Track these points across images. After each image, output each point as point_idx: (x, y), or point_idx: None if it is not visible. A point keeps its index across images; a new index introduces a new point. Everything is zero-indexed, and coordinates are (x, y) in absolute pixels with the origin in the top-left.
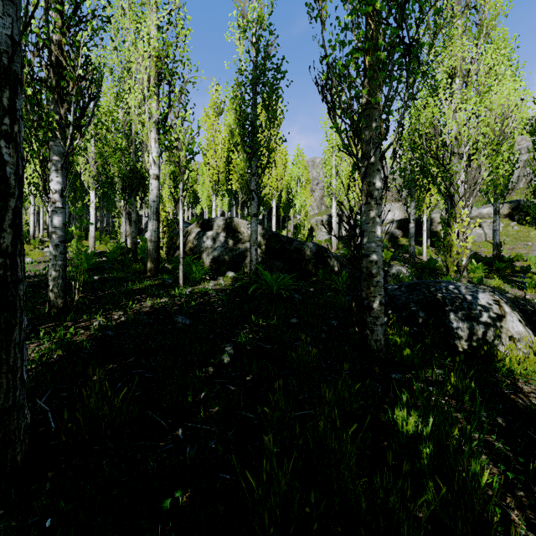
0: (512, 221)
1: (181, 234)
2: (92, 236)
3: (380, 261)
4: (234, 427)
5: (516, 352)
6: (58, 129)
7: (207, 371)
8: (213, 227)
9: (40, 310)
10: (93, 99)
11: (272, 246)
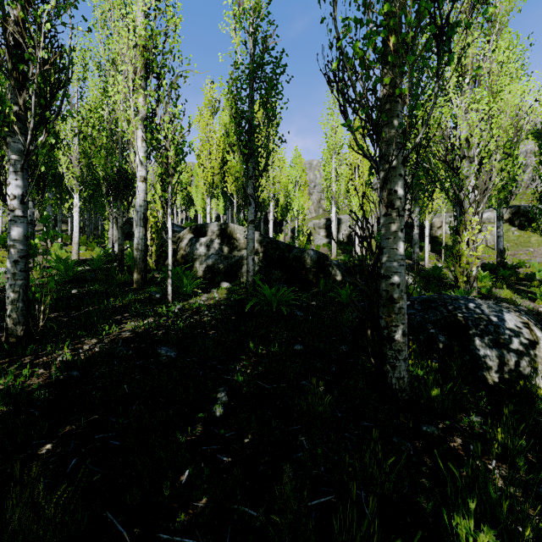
0: (512, 226)
1: (169, 243)
2: (76, 242)
3: (403, 284)
4: (227, 538)
5: None
6: (17, 122)
7: (193, 432)
8: (207, 233)
9: None
10: (61, 87)
11: (270, 254)
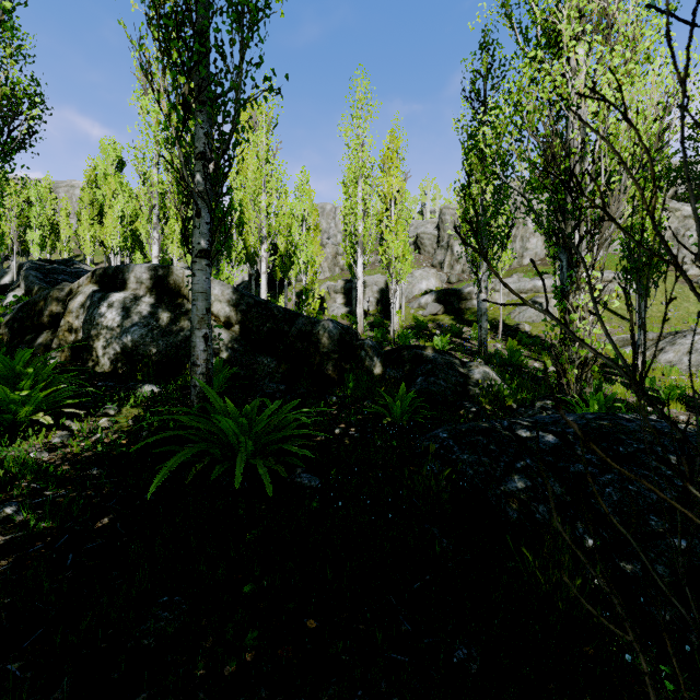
0: None
1: None
2: None
3: None
4: None
5: None
6: None
7: None
8: (128, 284)
9: None
10: None
11: (254, 326)
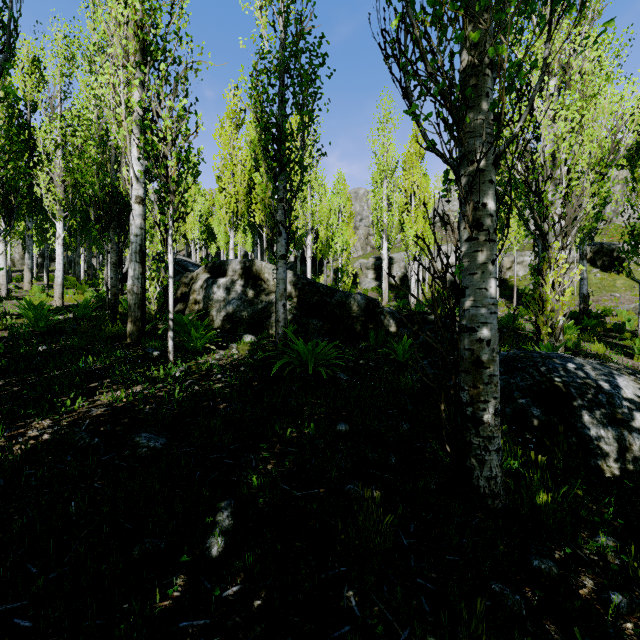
0: (593, 267)
1: (170, 283)
2: (59, 283)
3: (494, 340)
4: None
5: None
6: None
7: (167, 593)
8: (227, 272)
9: None
10: None
11: (307, 299)
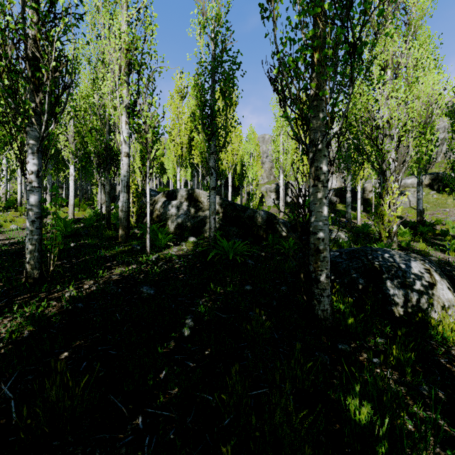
0: (432, 190)
1: (148, 206)
2: (71, 204)
3: (326, 238)
4: (192, 412)
5: (448, 320)
6: (34, 115)
7: (168, 346)
8: (177, 197)
9: (18, 280)
10: (67, 88)
11: (228, 214)
